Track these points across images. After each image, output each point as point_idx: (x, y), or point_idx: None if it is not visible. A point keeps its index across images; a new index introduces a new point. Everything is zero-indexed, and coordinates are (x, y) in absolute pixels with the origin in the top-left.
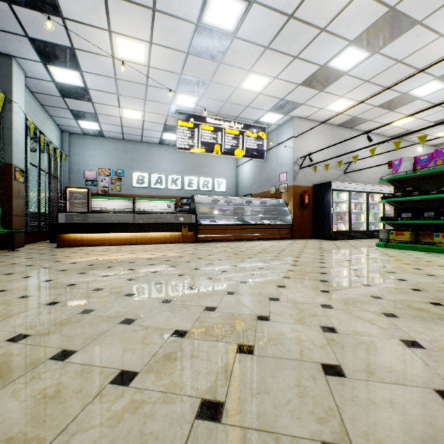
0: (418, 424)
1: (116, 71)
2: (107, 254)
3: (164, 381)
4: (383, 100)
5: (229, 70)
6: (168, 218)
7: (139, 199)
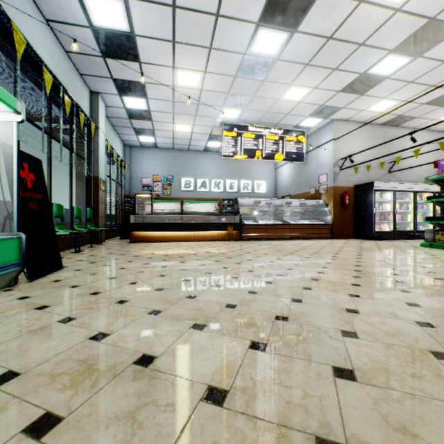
0: (396, 329)
1: (174, 95)
2: (172, 248)
3: (253, 308)
4: (431, 97)
5: (272, 86)
6: (211, 218)
7: (187, 201)
